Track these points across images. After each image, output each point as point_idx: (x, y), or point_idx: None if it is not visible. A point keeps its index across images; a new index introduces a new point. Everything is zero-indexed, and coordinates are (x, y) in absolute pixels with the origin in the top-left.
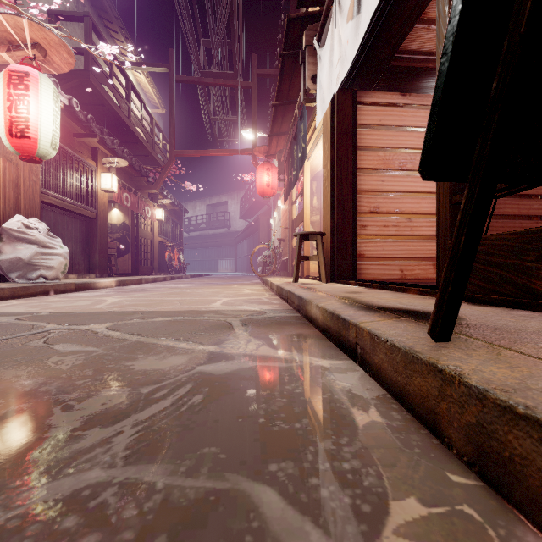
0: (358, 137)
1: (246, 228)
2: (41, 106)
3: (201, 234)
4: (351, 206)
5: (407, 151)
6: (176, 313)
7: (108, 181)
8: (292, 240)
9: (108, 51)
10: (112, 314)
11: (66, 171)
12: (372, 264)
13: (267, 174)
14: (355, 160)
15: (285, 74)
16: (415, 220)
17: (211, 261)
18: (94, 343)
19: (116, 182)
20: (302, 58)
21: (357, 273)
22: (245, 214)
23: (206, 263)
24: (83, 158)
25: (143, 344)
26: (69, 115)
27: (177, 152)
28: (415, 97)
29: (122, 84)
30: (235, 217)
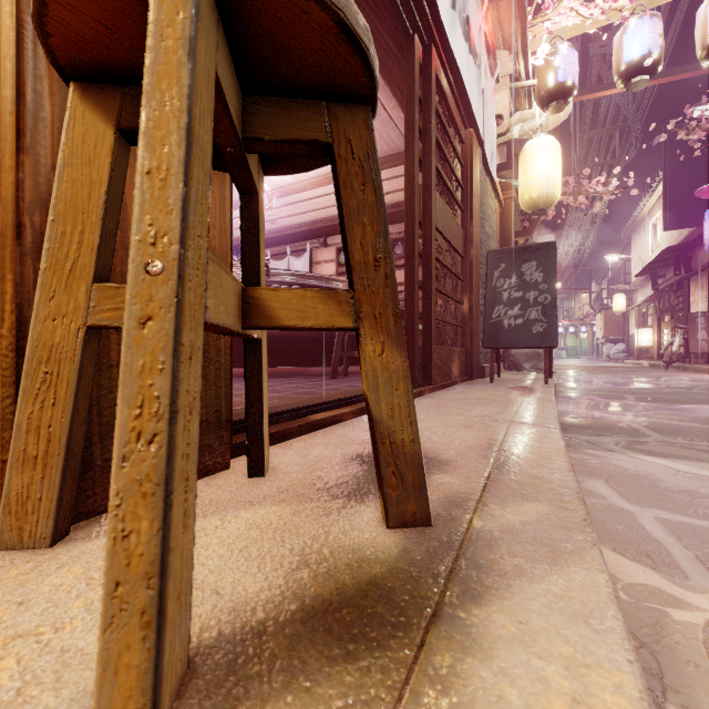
0: None
1: None
2: None
3: None
4: None
5: None
6: None
7: None
8: None
9: None
10: None
11: None
12: None
13: None
14: None
15: None
16: None
17: None
18: None
19: None
20: None
21: None
22: None
23: None
24: None
25: None
26: None
27: None
28: None
29: None
30: None
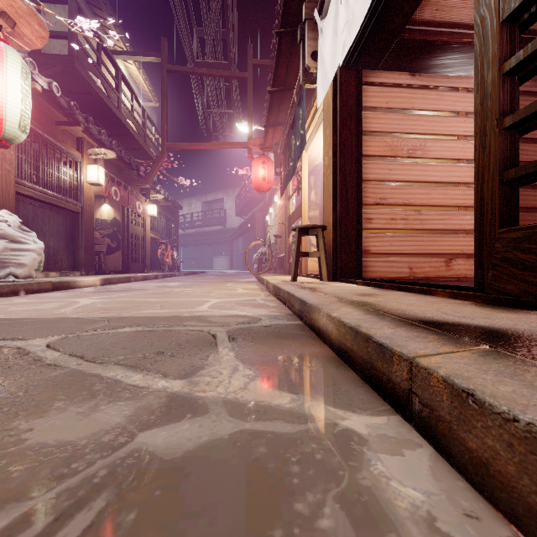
0: (363, 121)
1: (241, 225)
2: (7, 82)
3: (197, 231)
4: (355, 196)
5: (417, 136)
6: (150, 320)
7: (95, 173)
8: (289, 237)
9: (87, 25)
10: (70, 322)
11: (46, 161)
12: (378, 261)
13: (262, 168)
14: (359, 146)
15: (282, 57)
16: (425, 213)
17: (206, 258)
18: (7, 374)
19: (103, 175)
20: (301, 34)
21: (362, 270)
22: (240, 211)
23: (201, 261)
24: (66, 148)
25: (78, 376)
26: (49, 101)
27: (169, 145)
28: (425, 78)
29: (111, 73)
30: (231, 214)
